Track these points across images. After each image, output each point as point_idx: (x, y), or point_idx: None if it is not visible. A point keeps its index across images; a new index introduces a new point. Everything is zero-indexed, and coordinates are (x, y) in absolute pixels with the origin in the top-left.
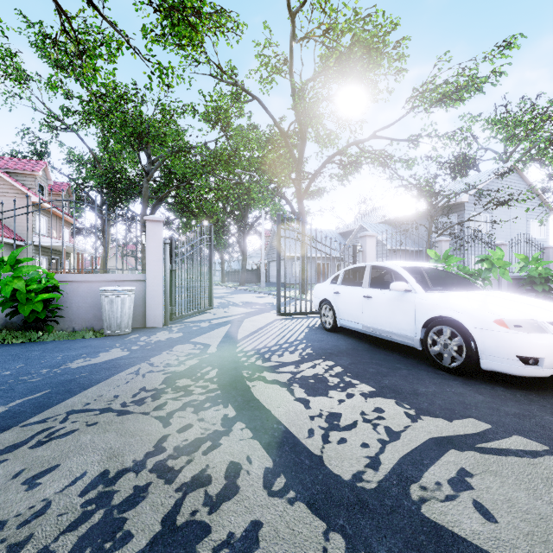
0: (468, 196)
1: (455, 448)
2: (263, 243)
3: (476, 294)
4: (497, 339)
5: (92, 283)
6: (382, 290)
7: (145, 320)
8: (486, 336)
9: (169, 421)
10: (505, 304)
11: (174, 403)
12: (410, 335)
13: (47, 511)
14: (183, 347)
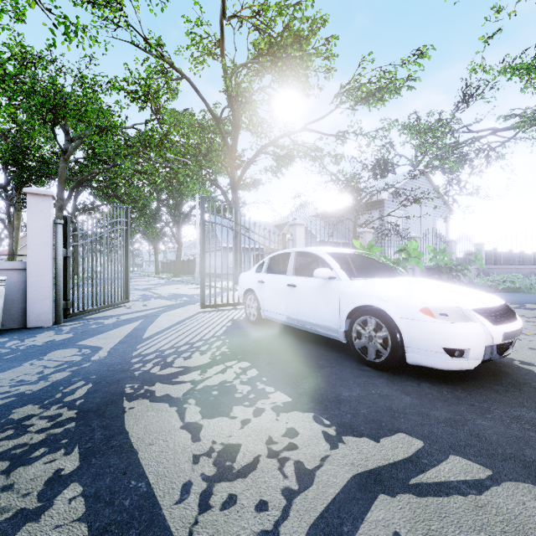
0: (388, 194)
1: (385, 492)
2: (197, 232)
3: (400, 280)
4: (423, 329)
5: None
6: (306, 278)
7: (26, 319)
8: (412, 327)
9: None
10: (430, 291)
11: None
12: (335, 327)
13: None
14: (61, 354)
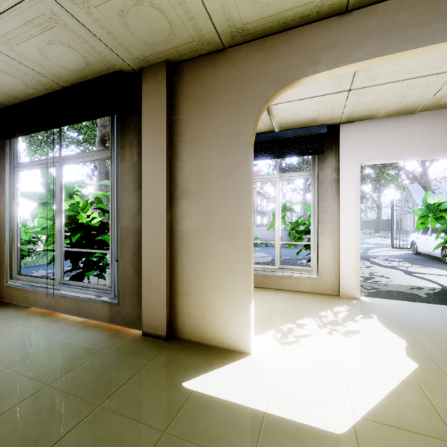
0: None
1: (414, 267)
2: (394, 201)
3: None
4: None
5: None
6: (432, 237)
7: None
8: None
9: None
10: None
11: None
12: (439, 253)
13: None
14: None
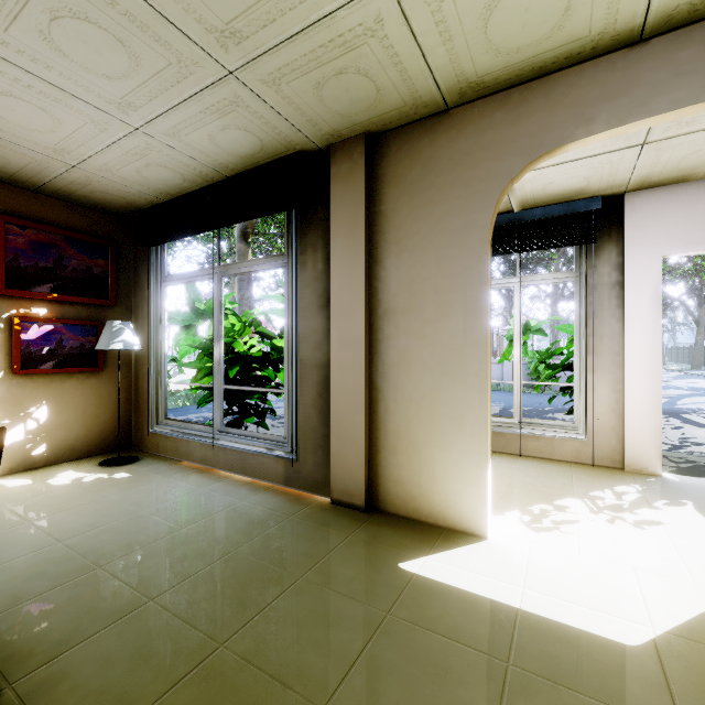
0: None
1: None
2: None
3: None
4: None
5: None
6: None
7: None
8: None
9: None
10: None
11: None
12: None
13: None
14: None
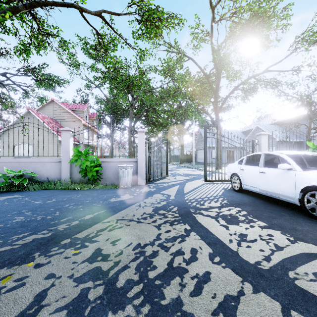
0: None
1: None
2: (193, 139)
3: None
4: None
5: (114, 163)
6: (272, 169)
7: (137, 181)
8: None
9: (160, 227)
10: None
11: (160, 220)
12: (292, 196)
13: (123, 254)
14: (157, 195)
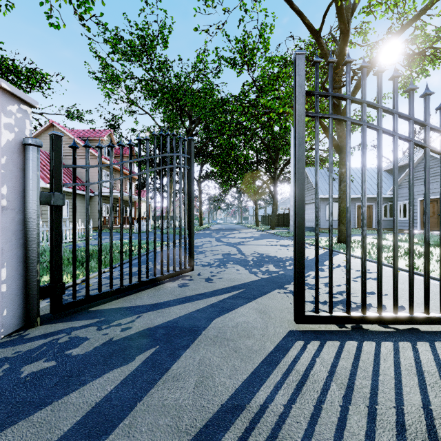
0: None
1: None
2: (291, 184)
3: None
4: None
5: None
6: None
7: None
8: None
9: None
10: None
11: None
12: None
13: None
14: None
